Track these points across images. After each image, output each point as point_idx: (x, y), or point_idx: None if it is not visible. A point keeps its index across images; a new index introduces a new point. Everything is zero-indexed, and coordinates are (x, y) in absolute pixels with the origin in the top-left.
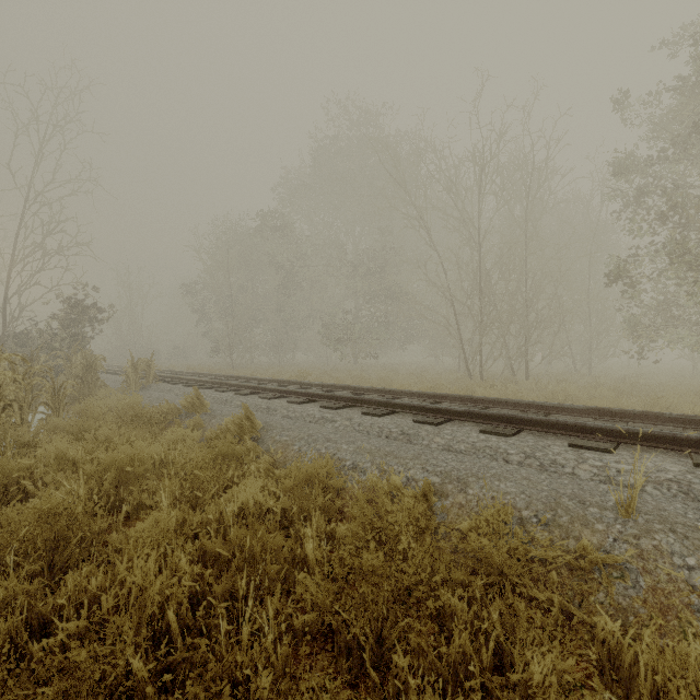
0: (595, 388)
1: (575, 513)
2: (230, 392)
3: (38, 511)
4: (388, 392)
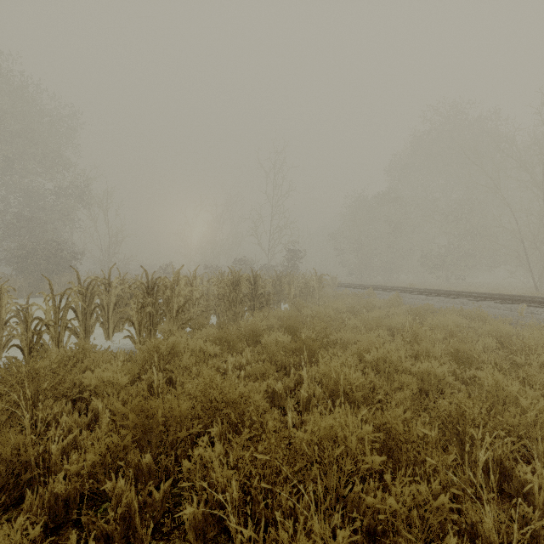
0: None
1: (506, 315)
2: (378, 291)
3: (367, 304)
4: (461, 292)
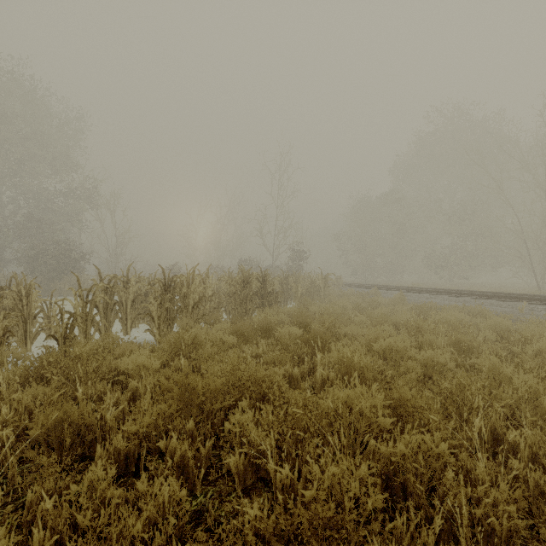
0: None
1: (507, 312)
2: (383, 290)
3: (372, 302)
4: (464, 291)
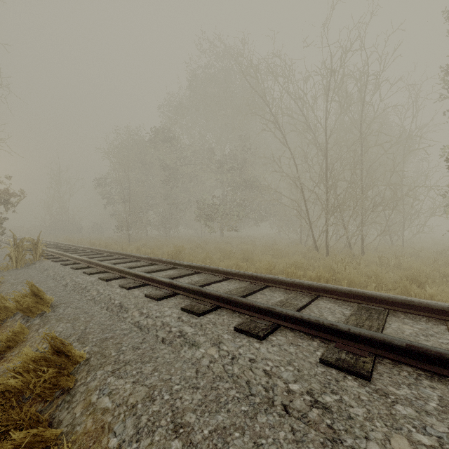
0: (433, 263)
1: None
2: (97, 274)
3: None
4: (259, 278)
